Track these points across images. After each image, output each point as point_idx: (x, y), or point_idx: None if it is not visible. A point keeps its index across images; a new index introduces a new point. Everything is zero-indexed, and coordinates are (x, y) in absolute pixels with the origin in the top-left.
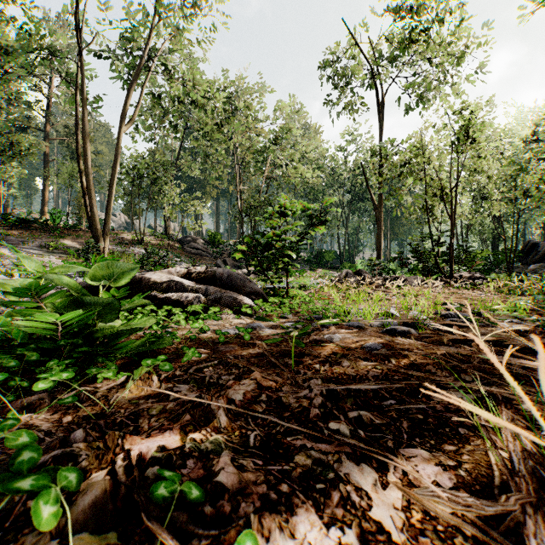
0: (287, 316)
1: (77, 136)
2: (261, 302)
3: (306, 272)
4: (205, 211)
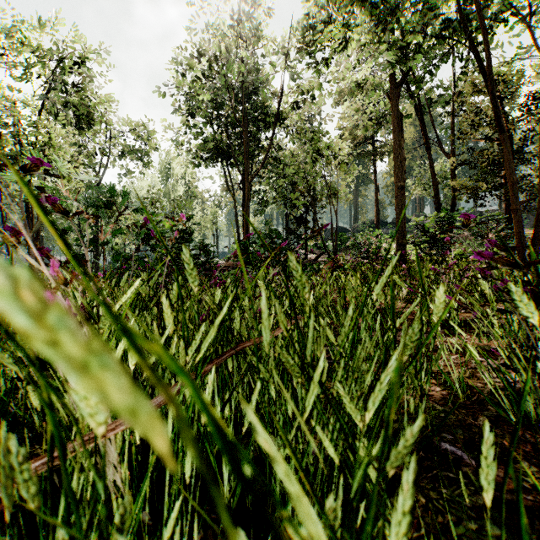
0: None
1: None
2: None
3: None
4: None
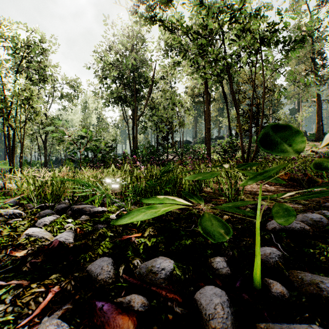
0: None
1: None
2: None
3: None
4: None
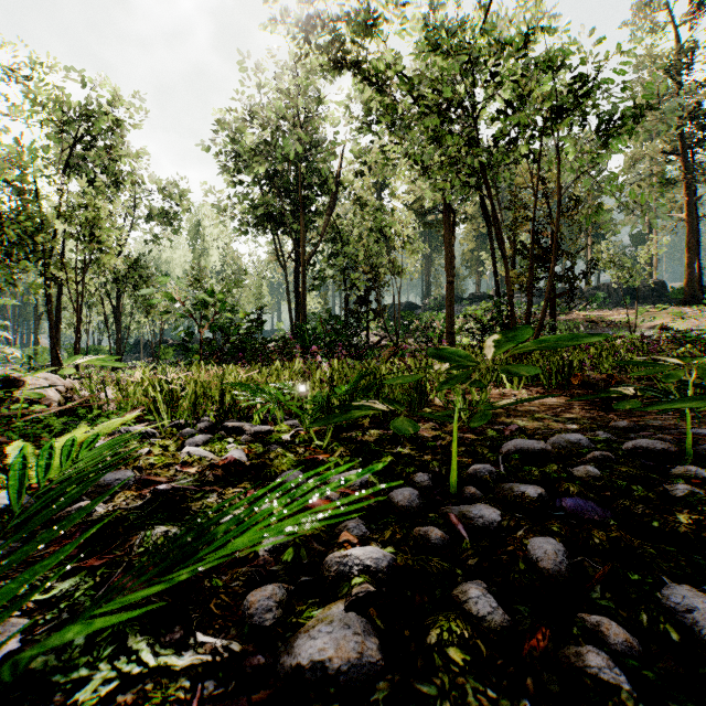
0: None
1: None
2: None
3: None
4: None
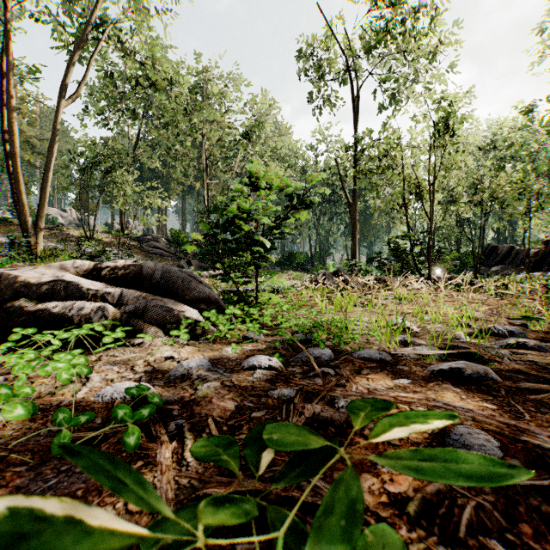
0: (255, 337)
1: (2, 109)
2: (214, 315)
3: (277, 273)
4: (164, 204)
